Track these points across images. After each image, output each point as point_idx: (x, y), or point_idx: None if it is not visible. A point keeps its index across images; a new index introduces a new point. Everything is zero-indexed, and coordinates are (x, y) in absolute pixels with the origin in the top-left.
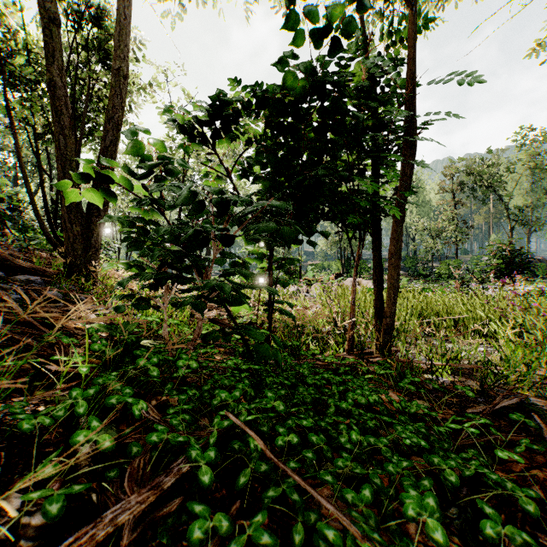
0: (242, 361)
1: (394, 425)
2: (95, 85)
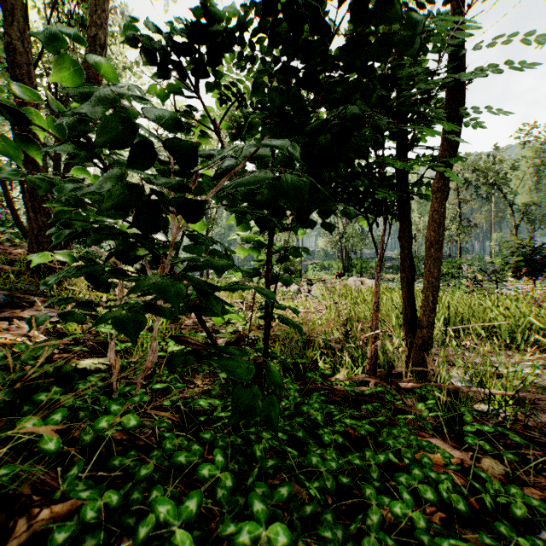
0: (220, 403)
1: None
2: None
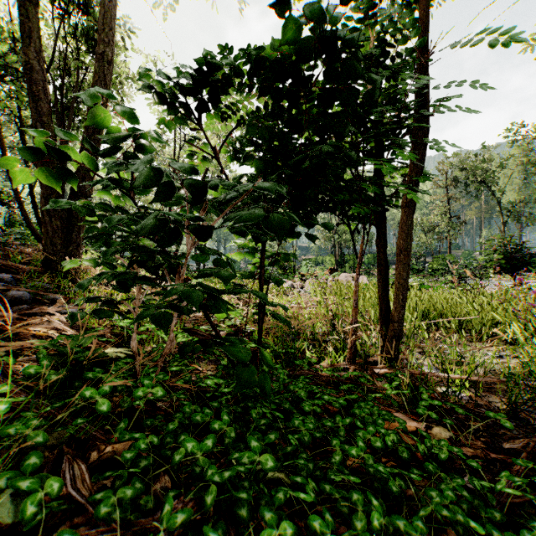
0: (224, 382)
1: (427, 489)
2: (84, 76)
